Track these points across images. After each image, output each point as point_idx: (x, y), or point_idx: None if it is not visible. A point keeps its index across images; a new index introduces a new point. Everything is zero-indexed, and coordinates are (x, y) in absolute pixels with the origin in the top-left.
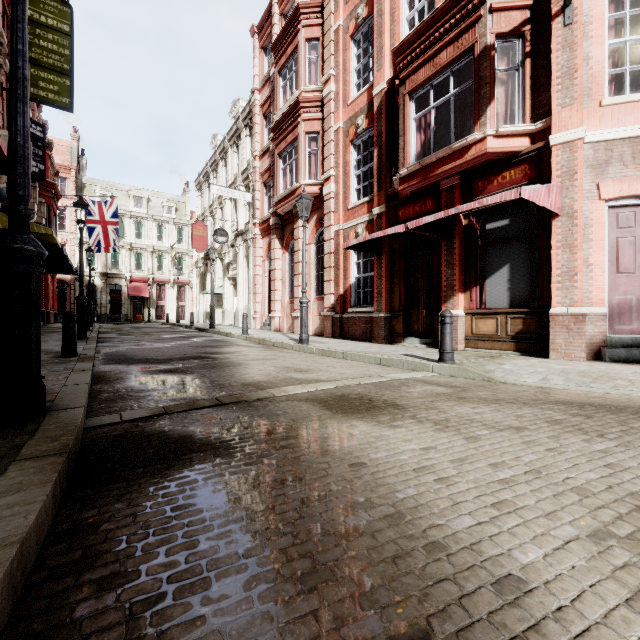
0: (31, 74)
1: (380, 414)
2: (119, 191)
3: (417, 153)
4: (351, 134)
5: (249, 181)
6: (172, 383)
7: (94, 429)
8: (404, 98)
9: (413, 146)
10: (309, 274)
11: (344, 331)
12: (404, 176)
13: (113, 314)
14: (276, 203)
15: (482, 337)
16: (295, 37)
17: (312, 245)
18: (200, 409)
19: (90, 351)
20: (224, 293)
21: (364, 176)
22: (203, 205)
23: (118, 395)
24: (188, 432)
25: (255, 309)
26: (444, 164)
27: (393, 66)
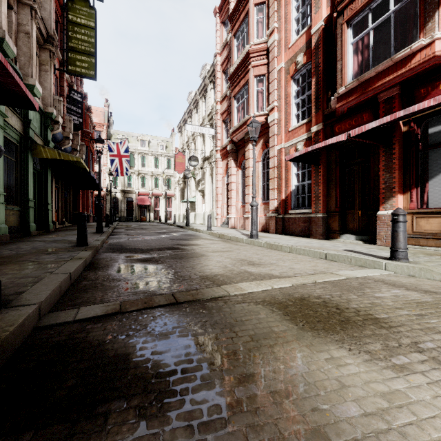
0: (71, 57)
1: (363, 336)
2: (132, 137)
3: (354, 73)
4: (291, 71)
5: (213, 121)
6: (142, 273)
7: (43, 329)
8: (342, 27)
9: (350, 67)
10: (257, 185)
11: (285, 228)
12: (342, 94)
13: (128, 216)
14: (232, 133)
15: (424, 235)
16: (246, 5)
17: (259, 162)
18: (154, 308)
19: (97, 242)
20: (196, 201)
21: (302, 103)
22: (182, 142)
23: (93, 284)
24: (127, 347)
25: (217, 212)
26: (384, 76)
27: (330, 3)
